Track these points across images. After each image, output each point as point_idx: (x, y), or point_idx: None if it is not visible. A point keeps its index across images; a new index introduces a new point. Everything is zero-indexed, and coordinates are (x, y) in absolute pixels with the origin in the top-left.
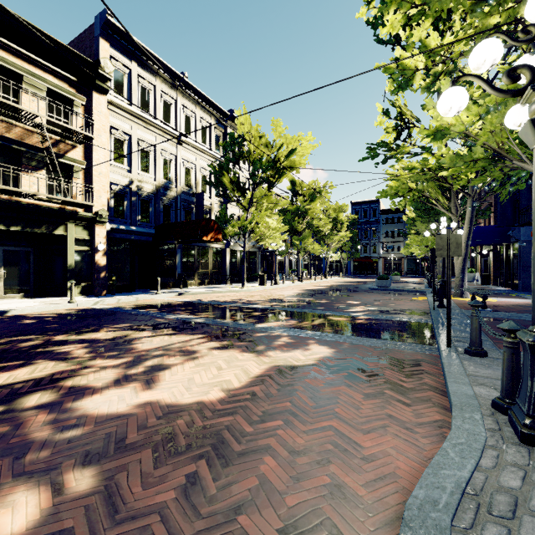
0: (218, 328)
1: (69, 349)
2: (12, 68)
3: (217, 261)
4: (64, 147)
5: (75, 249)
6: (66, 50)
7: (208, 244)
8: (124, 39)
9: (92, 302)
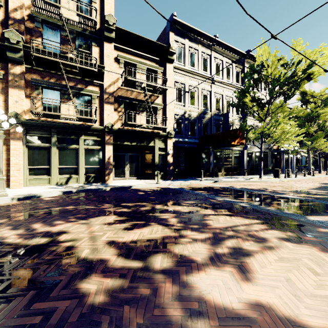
0: (268, 215)
1: (166, 216)
2: (132, 62)
3: (237, 159)
4: (153, 98)
5: (158, 153)
6: (154, 44)
7: (231, 148)
8: (181, 27)
9: (167, 183)
